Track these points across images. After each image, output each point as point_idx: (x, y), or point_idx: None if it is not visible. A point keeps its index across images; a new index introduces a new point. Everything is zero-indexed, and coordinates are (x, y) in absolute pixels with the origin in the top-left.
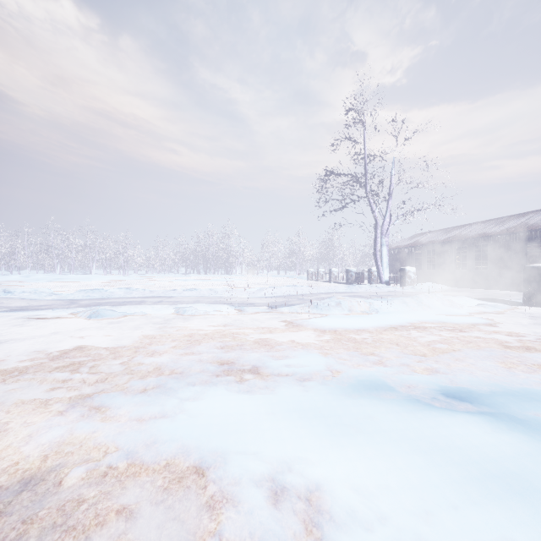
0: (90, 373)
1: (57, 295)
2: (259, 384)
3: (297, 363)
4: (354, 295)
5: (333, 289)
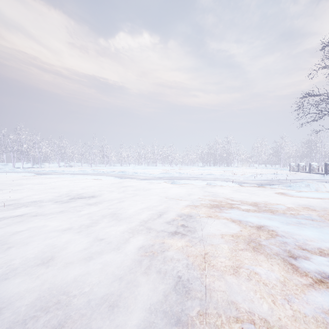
0: (185, 199)
1: (152, 175)
2: (251, 209)
3: (271, 206)
4: (325, 181)
5: (308, 177)
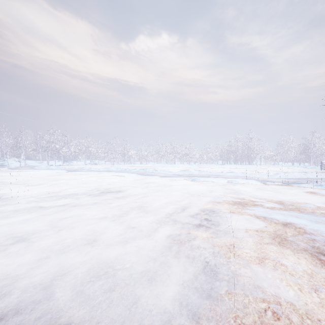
0: (207, 196)
1: (172, 172)
2: (276, 207)
3: (298, 204)
4: None
5: None
